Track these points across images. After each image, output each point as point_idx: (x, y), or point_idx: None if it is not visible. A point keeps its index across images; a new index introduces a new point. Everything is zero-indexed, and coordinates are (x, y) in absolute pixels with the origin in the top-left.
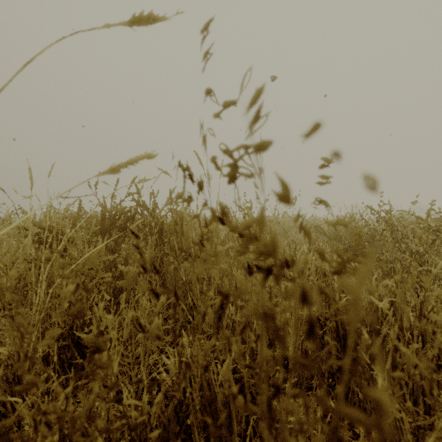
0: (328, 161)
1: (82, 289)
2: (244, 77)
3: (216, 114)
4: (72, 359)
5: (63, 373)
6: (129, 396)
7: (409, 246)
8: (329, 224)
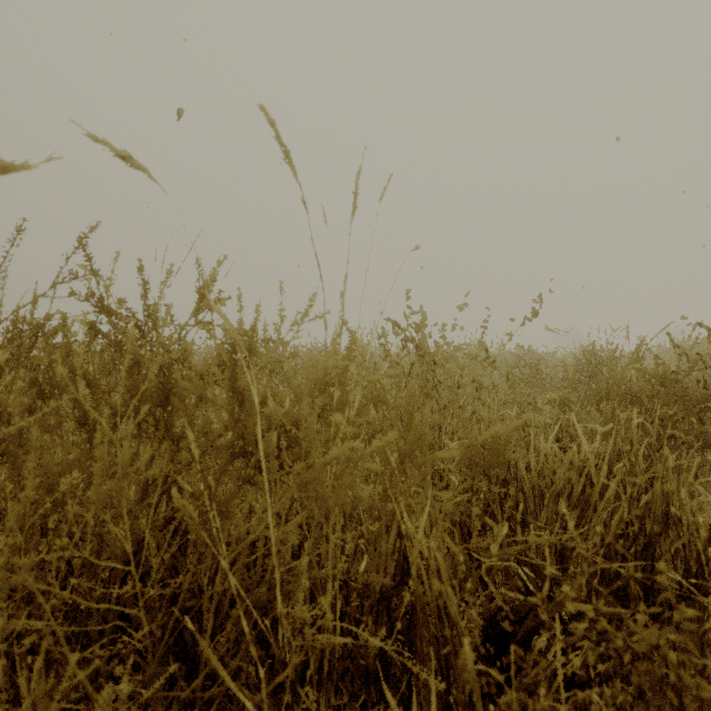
0: None
1: None
2: None
3: None
4: None
5: None
6: None
7: None
8: None
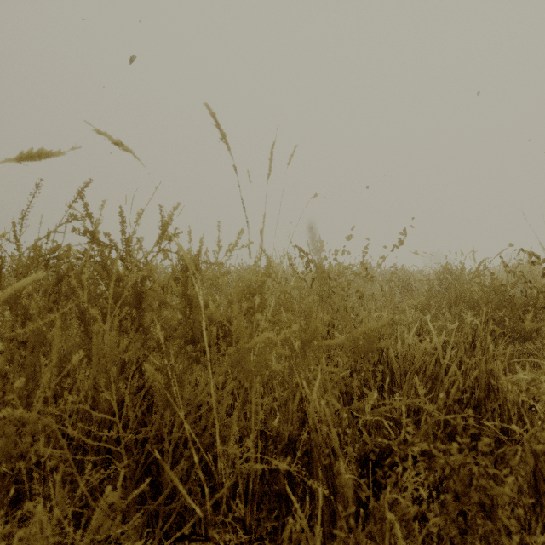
0: None
1: None
2: None
3: None
4: None
5: None
6: None
7: None
8: None
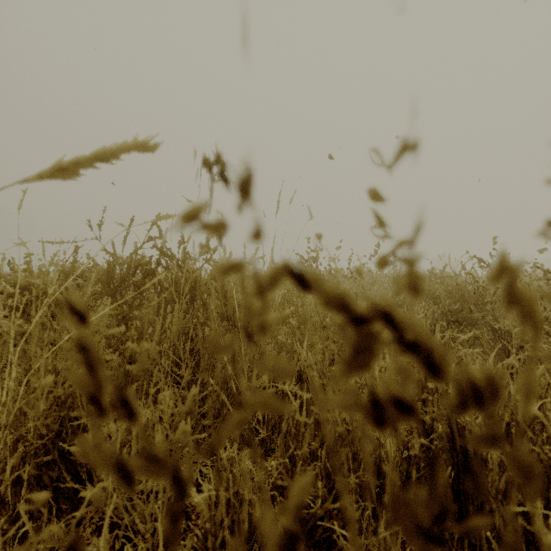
0: None
1: None
2: None
3: None
4: (59, 480)
5: None
6: None
7: None
8: None
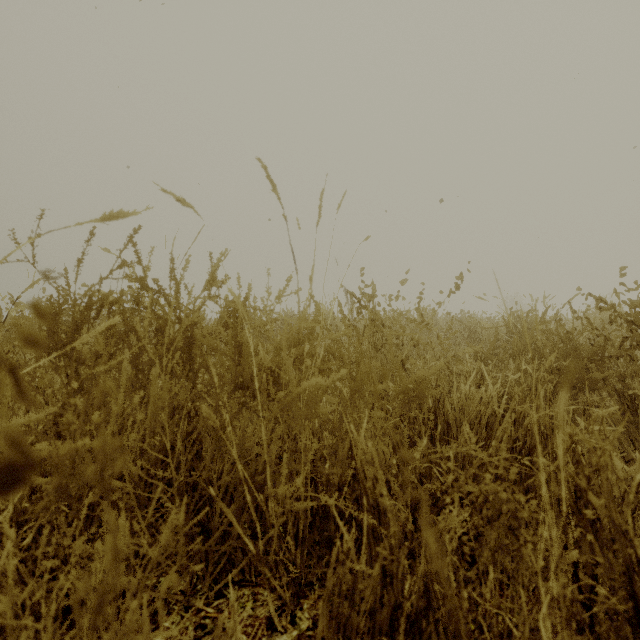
0: None
1: None
2: None
3: None
4: None
5: None
6: None
7: None
8: None
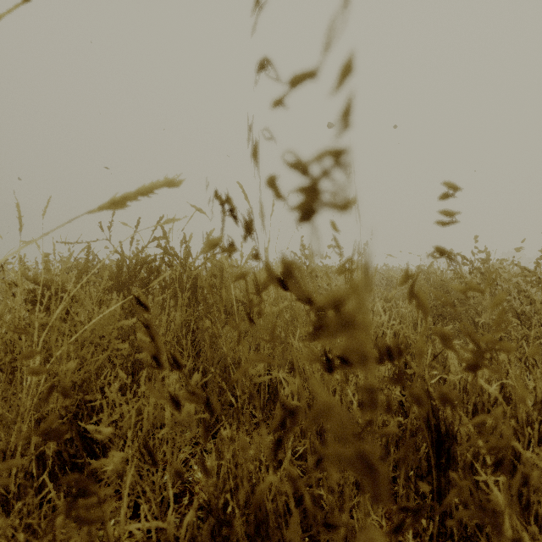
0: (453, 187)
1: (58, 392)
2: (333, 23)
3: (277, 102)
4: (77, 457)
5: (65, 474)
6: (148, 515)
7: (512, 304)
8: (458, 289)
